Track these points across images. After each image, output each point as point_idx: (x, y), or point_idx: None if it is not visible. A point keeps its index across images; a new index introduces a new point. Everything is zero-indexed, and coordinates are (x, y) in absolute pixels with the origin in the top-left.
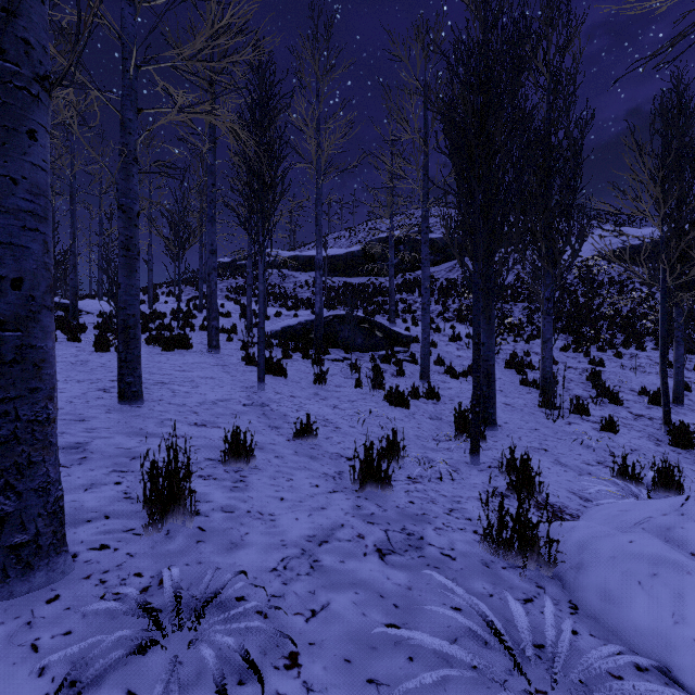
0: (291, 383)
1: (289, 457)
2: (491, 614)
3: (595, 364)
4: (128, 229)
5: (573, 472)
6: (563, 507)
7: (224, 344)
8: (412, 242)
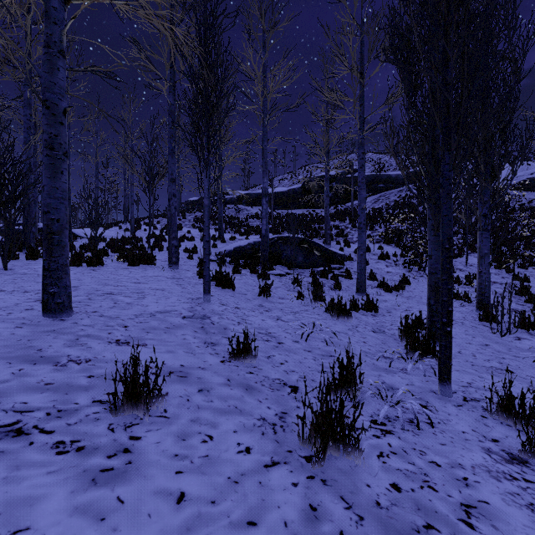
0: (238, 295)
1: (217, 390)
2: None
3: (519, 279)
4: (52, 126)
5: None
6: None
7: (185, 261)
8: (342, 180)
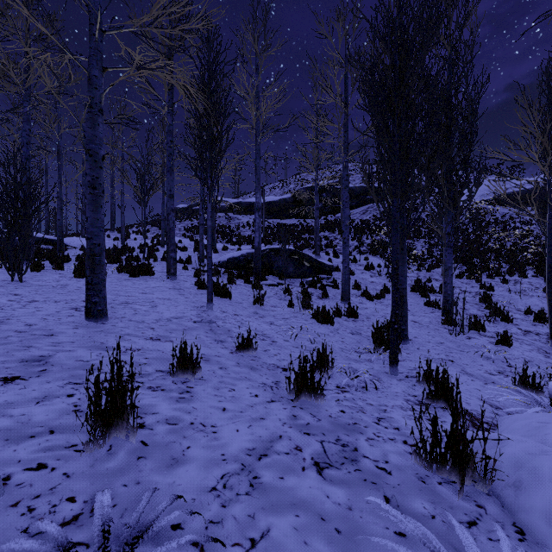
0: (235, 304)
1: (232, 368)
2: (441, 546)
3: (486, 288)
4: (94, 170)
5: (480, 381)
6: (478, 415)
7: (180, 272)
8: (332, 191)
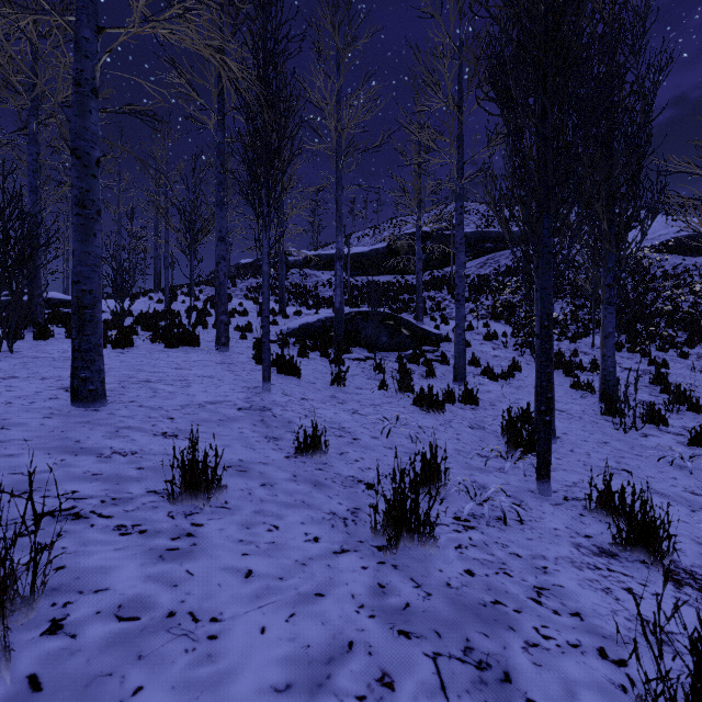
0: (305, 384)
1: (282, 485)
2: None
3: (657, 365)
4: (83, 180)
5: (682, 507)
6: None
7: (236, 342)
8: (440, 237)
